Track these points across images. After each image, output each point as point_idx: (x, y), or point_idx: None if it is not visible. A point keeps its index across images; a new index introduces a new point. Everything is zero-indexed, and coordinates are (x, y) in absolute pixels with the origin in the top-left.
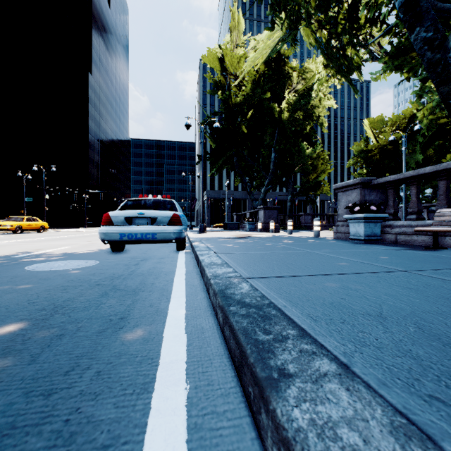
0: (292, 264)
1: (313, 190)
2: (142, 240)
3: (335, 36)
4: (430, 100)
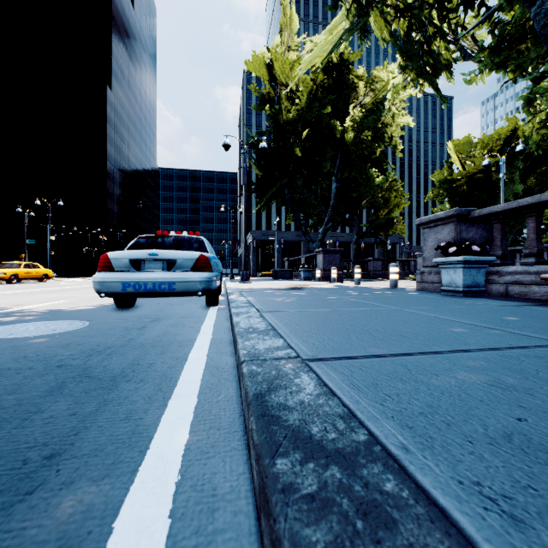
0: (377, 331)
1: (384, 230)
2: (155, 292)
3: (416, 28)
4: (543, 108)
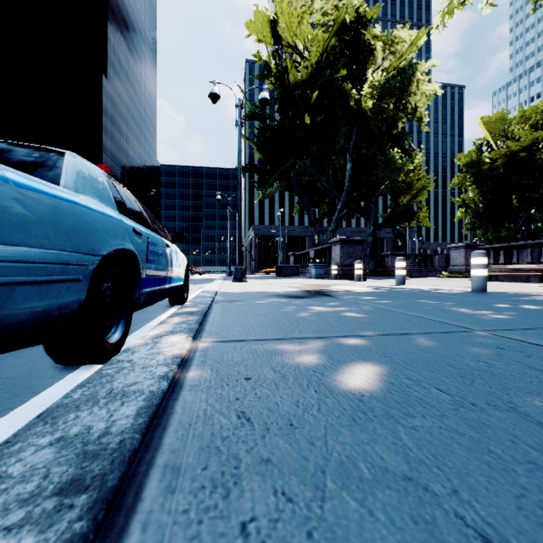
0: None
1: (405, 219)
2: None
3: None
4: None
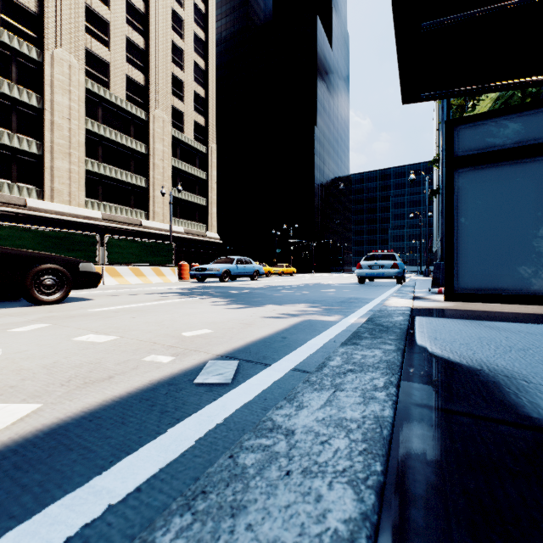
0: None
1: None
2: (377, 276)
3: None
4: None
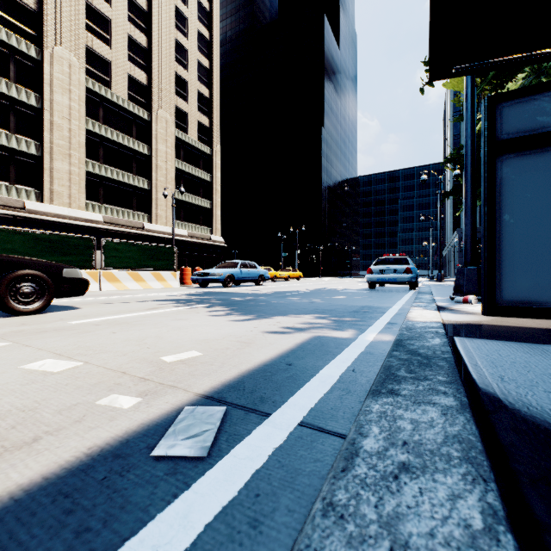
0: None
1: None
2: (388, 282)
3: None
4: None
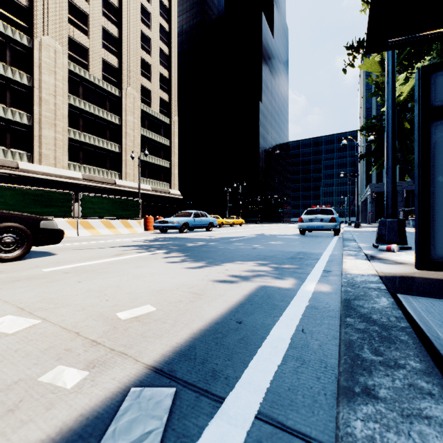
0: None
1: None
2: (316, 229)
3: None
4: None
